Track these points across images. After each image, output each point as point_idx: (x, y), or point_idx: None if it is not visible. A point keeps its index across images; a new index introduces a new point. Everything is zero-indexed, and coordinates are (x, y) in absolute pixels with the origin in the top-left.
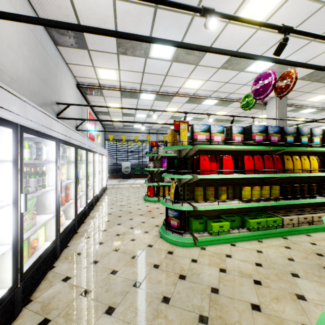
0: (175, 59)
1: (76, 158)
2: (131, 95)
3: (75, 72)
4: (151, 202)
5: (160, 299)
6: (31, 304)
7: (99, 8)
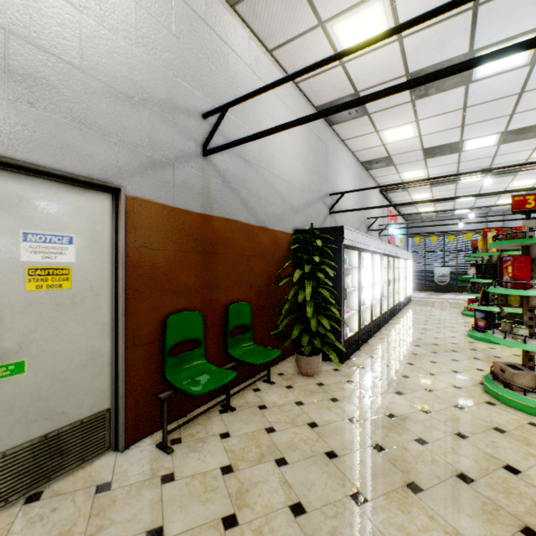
0: (503, 142)
1: (387, 264)
2: (445, 182)
3: (379, 181)
4: (470, 317)
5: (450, 350)
6: (375, 337)
7: (407, 144)
